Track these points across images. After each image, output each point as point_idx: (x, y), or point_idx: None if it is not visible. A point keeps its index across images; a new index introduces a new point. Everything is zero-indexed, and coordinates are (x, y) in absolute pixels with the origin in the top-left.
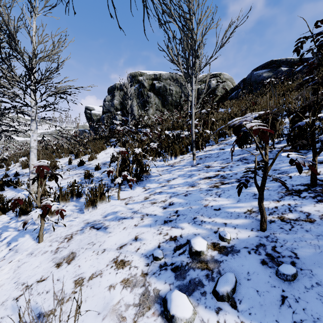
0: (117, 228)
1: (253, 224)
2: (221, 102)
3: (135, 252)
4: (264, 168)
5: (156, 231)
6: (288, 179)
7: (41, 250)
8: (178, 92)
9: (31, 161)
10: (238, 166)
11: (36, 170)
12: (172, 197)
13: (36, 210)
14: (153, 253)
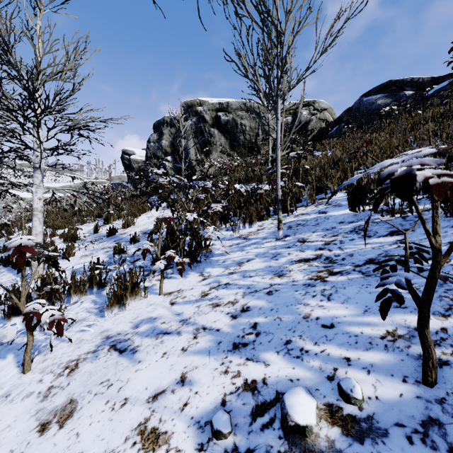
0: (153, 353)
1: (404, 367)
2: (319, 141)
3: (179, 412)
4: (432, 260)
5: (219, 367)
6: (452, 271)
7: (23, 390)
8: (254, 128)
9: (34, 231)
10: (353, 242)
11: (11, 254)
12: (246, 296)
13: (14, 321)
14: (212, 420)
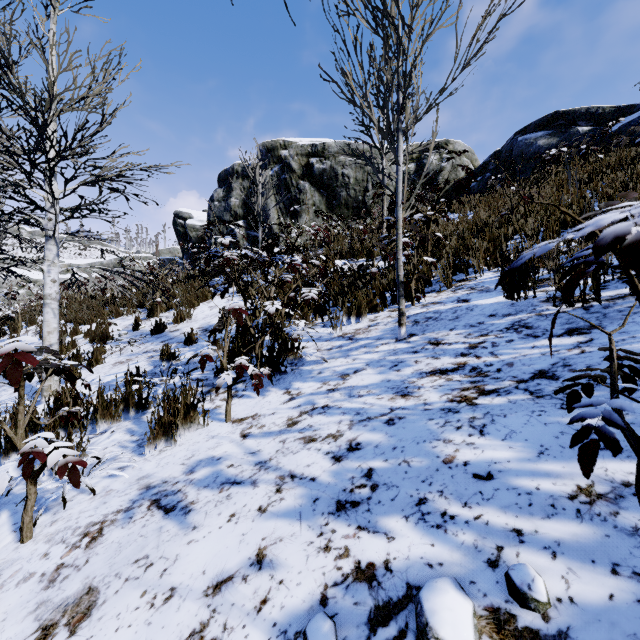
0: (215, 514)
1: (611, 547)
2: (457, 198)
3: (254, 614)
4: None
5: (316, 539)
6: None
7: (19, 569)
8: (361, 180)
9: (46, 327)
10: (511, 345)
11: (0, 365)
12: (355, 426)
13: (6, 466)
14: (307, 632)
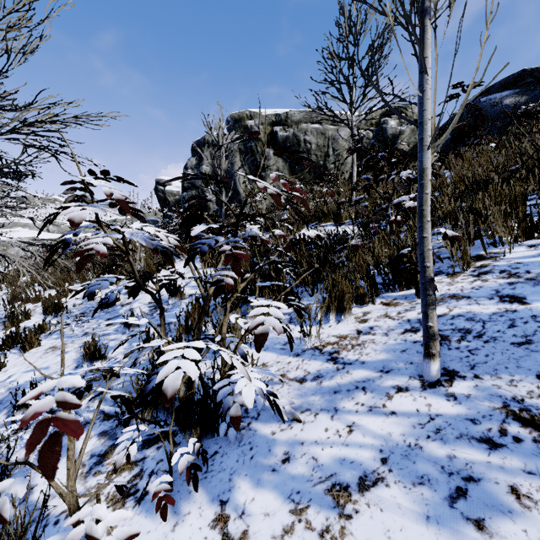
0: None
1: None
2: (453, 150)
3: None
4: None
5: None
6: None
7: None
8: (322, 145)
9: None
10: None
11: None
12: None
13: None
14: None
